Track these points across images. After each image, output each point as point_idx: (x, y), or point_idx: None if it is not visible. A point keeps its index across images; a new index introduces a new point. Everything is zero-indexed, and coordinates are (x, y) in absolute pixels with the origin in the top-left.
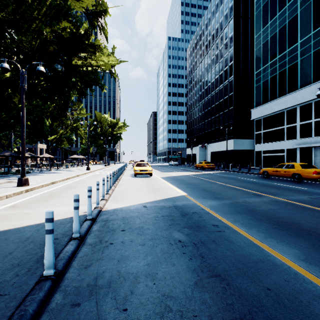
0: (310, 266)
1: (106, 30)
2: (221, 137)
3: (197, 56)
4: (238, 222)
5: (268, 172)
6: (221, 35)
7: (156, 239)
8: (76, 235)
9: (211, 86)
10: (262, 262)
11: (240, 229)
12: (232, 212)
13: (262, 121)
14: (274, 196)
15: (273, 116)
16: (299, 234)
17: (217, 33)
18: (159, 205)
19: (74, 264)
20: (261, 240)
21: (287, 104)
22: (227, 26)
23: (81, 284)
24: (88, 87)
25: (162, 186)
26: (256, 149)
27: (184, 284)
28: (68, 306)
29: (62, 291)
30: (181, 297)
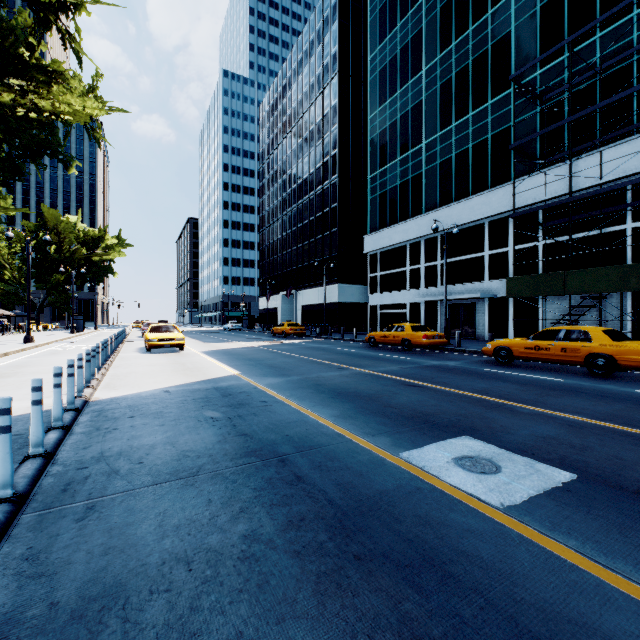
0: (337, 419)
1: (79, 42)
2: (319, 279)
3: (279, 125)
4: (294, 396)
5: (375, 339)
6: (319, 99)
7: (180, 420)
8: (58, 424)
9: (303, 185)
10: (296, 422)
11: (292, 402)
12: (294, 388)
13: (379, 257)
14: (361, 368)
15: (393, 251)
16: (352, 400)
17: (312, 92)
18: (191, 388)
19: (65, 449)
20: (307, 408)
21: (410, 235)
22: (329, 86)
23: (83, 458)
24: (30, 157)
25: (201, 365)
26: (371, 302)
27: (207, 443)
28: (73, 470)
29: (60, 465)
30: (201, 450)
